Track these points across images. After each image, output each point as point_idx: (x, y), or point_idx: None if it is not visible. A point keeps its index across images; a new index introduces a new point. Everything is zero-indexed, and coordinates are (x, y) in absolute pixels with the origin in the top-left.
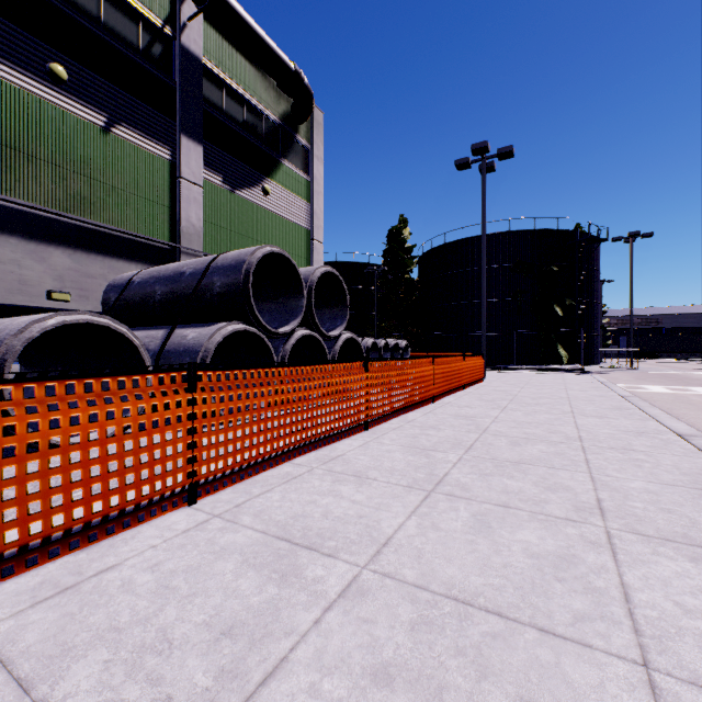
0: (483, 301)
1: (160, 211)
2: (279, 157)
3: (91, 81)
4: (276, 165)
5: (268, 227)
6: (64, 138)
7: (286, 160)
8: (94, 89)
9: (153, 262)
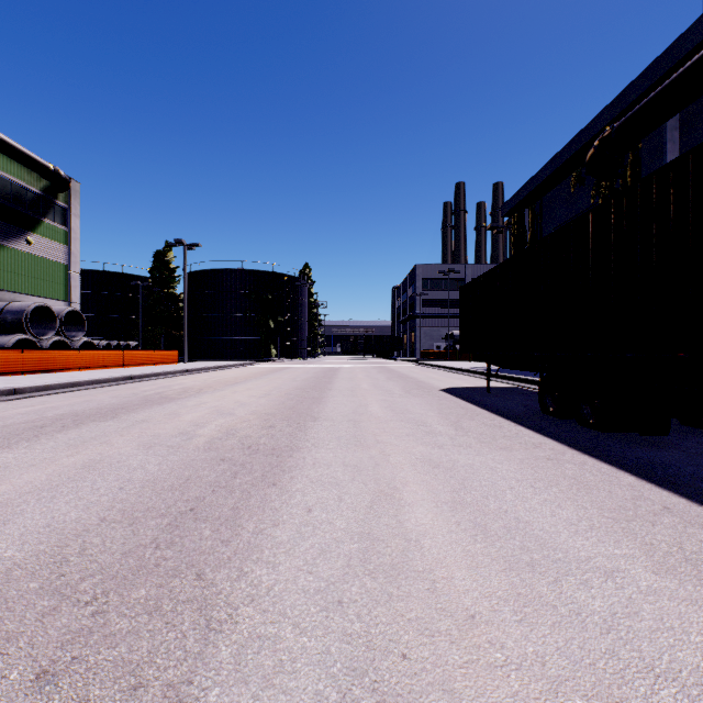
0: (185, 321)
1: None
2: (41, 217)
3: None
4: (39, 222)
5: (31, 265)
6: None
7: (47, 219)
8: None
9: None
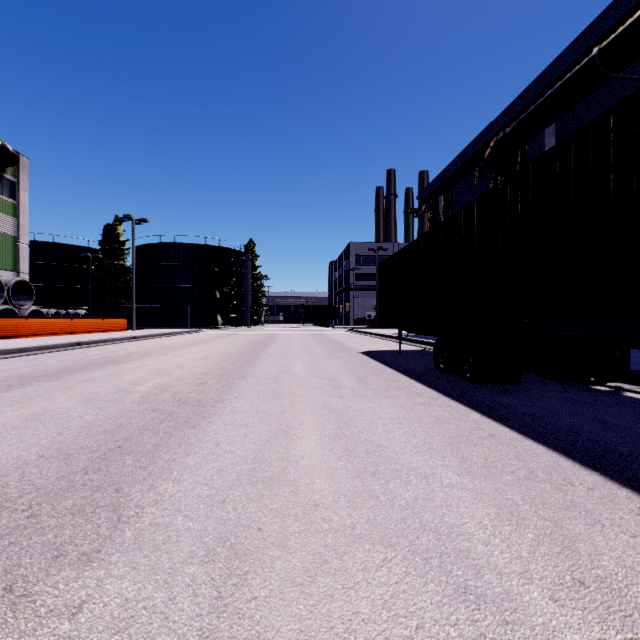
0: (133, 291)
1: None
2: None
3: None
4: None
5: None
6: None
7: None
8: None
9: None
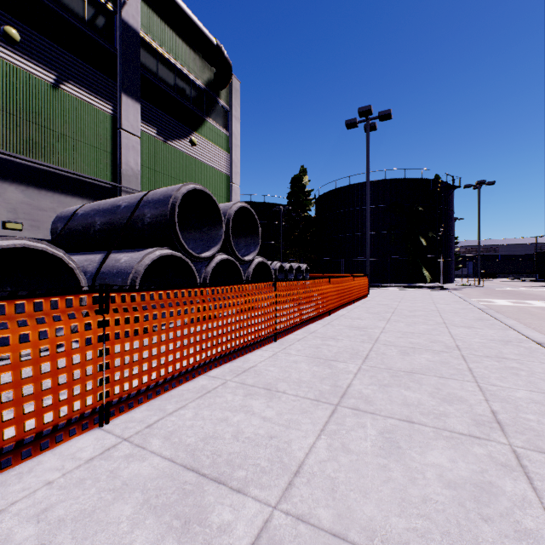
0: (367, 232)
1: (103, 156)
2: (204, 115)
3: (42, 44)
4: (202, 121)
5: (195, 172)
6: (17, 91)
7: (210, 118)
8: (45, 51)
9: (96, 198)
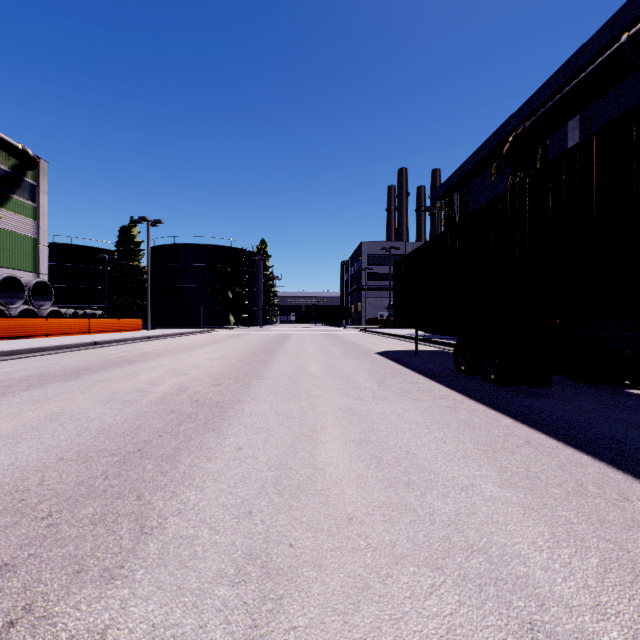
0: (148, 292)
1: None
2: (9, 193)
3: None
4: (8, 198)
5: (0, 238)
6: None
7: (16, 195)
8: None
9: None
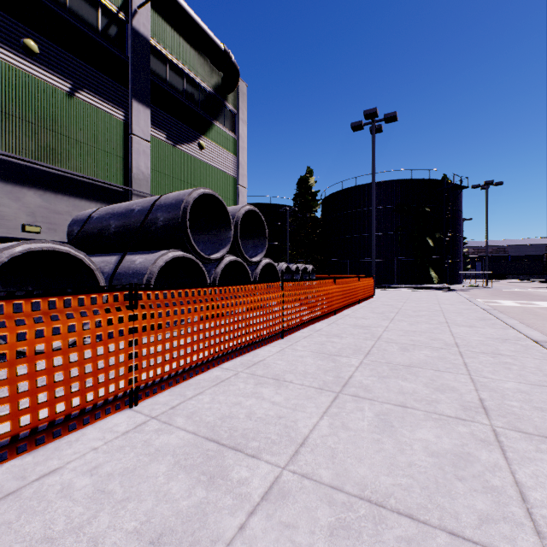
0: (373, 234)
1: (115, 160)
2: (211, 119)
3: (58, 55)
4: (210, 125)
5: (203, 175)
6: (35, 100)
7: (218, 122)
8: (61, 61)
9: (109, 202)
